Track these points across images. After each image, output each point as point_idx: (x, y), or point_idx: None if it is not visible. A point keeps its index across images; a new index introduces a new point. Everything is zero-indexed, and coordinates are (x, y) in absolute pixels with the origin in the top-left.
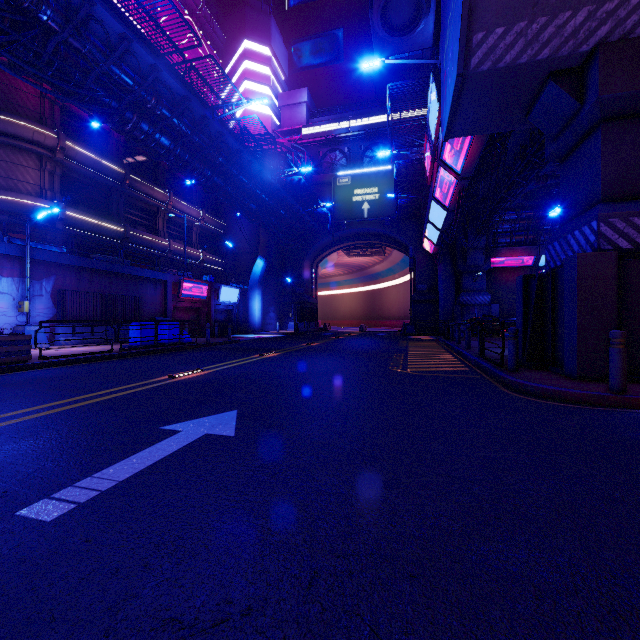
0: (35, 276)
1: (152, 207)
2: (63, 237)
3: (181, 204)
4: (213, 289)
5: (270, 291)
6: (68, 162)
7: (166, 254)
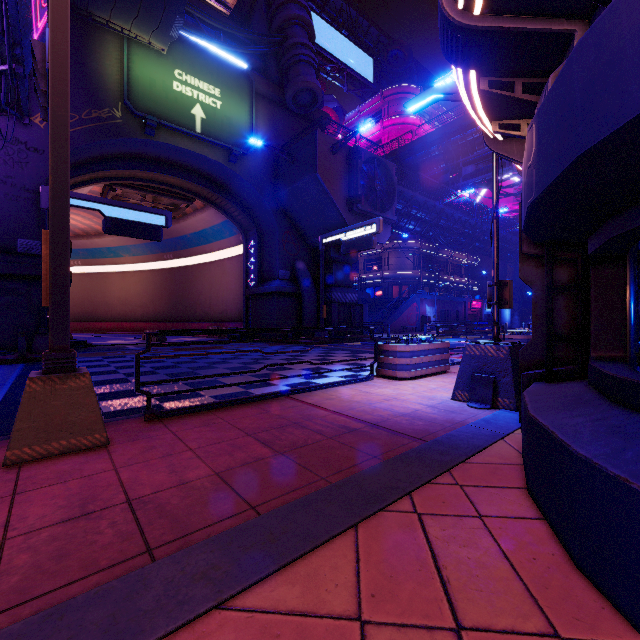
0: (433, 305)
1: (444, 260)
2: (439, 289)
3: (458, 254)
4: (483, 303)
5: (515, 302)
6: (421, 251)
7: (451, 284)
